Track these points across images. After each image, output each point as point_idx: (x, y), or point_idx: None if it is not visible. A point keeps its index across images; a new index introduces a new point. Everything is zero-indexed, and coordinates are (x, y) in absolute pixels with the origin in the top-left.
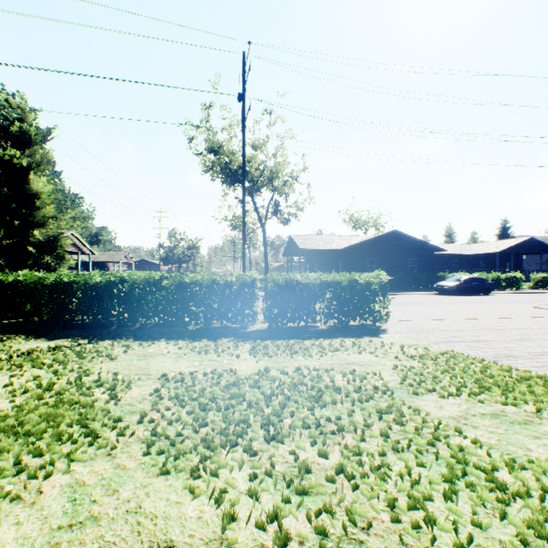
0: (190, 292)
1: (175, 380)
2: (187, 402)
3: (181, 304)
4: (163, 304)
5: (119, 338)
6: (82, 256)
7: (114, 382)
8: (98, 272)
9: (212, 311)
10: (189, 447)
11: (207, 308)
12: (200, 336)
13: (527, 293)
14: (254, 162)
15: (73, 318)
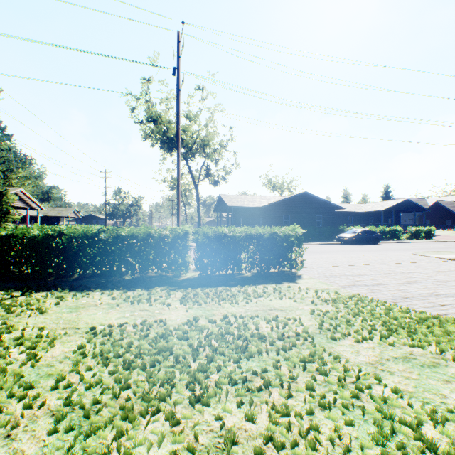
0: (126, 244)
1: (102, 334)
2: (112, 360)
3: (117, 255)
4: (101, 256)
5: (55, 289)
6: (32, 211)
7: (36, 339)
8: (38, 226)
9: (147, 261)
10: (105, 418)
11: (143, 259)
12: (135, 285)
13: (406, 242)
14: (189, 131)
15: (10, 270)
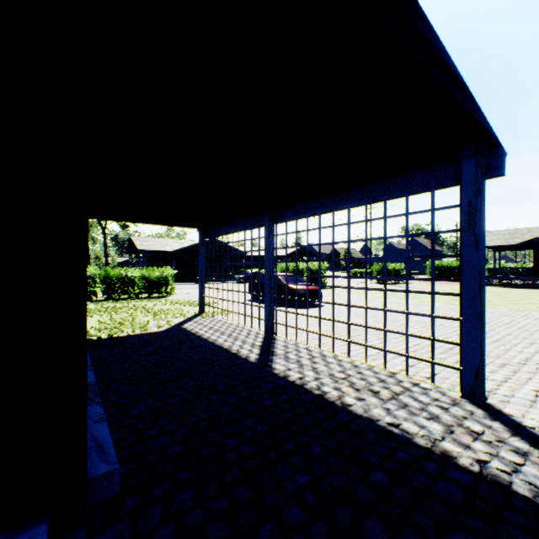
0: None
1: None
2: None
3: None
4: None
5: None
6: None
7: None
8: None
9: None
10: None
11: None
12: None
13: None
14: None
15: None
